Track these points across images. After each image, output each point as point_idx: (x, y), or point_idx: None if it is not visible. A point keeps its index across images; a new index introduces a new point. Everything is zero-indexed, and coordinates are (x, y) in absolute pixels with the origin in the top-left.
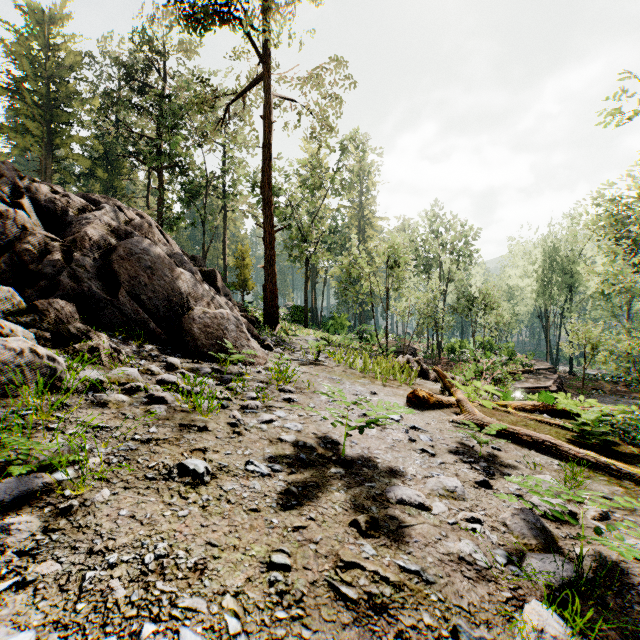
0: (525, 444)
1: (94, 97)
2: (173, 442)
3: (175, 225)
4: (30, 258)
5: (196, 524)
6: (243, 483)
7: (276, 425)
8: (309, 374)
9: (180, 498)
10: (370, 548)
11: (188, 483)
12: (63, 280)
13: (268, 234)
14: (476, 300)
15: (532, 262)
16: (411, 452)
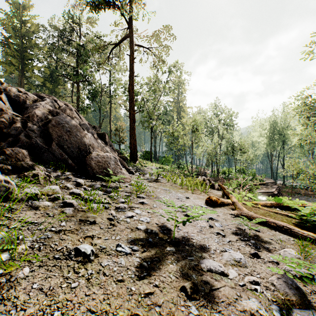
0: (272, 227)
1: (45, 46)
2: (74, 232)
3: (85, 110)
4: (4, 126)
5: (82, 293)
6: (114, 260)
7: (135, 219)
8: (153, 187)
9: (74, 273)
10: (194, 309)
11: (80, 261)
12: (21, 137)
13: (132, 114)
14: (236, 148)
15: (264, 129)
16: (211, 234)
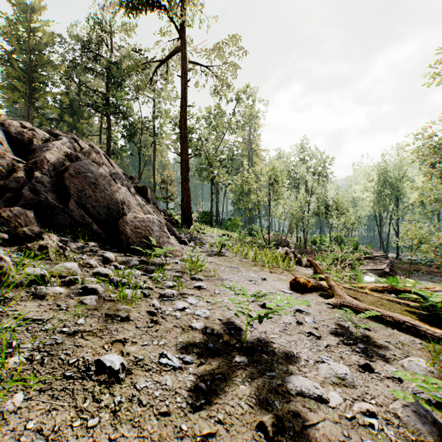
0: (387, 323)
1: (62, 64)
2: (97, 334)
3: (119, 154)
4: (0, 176)
5: (104, 437)
6: (156, 379)
7: (188, 312)
8: (214, 263)
9: (93, 401)
10: None
11: (103, 381)
12: (25, 192)
13: (184, 160)
14: (332, 207)
15: (370, 180)
16: (300, 335)
